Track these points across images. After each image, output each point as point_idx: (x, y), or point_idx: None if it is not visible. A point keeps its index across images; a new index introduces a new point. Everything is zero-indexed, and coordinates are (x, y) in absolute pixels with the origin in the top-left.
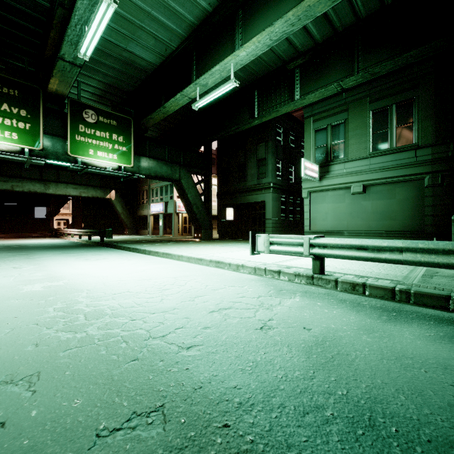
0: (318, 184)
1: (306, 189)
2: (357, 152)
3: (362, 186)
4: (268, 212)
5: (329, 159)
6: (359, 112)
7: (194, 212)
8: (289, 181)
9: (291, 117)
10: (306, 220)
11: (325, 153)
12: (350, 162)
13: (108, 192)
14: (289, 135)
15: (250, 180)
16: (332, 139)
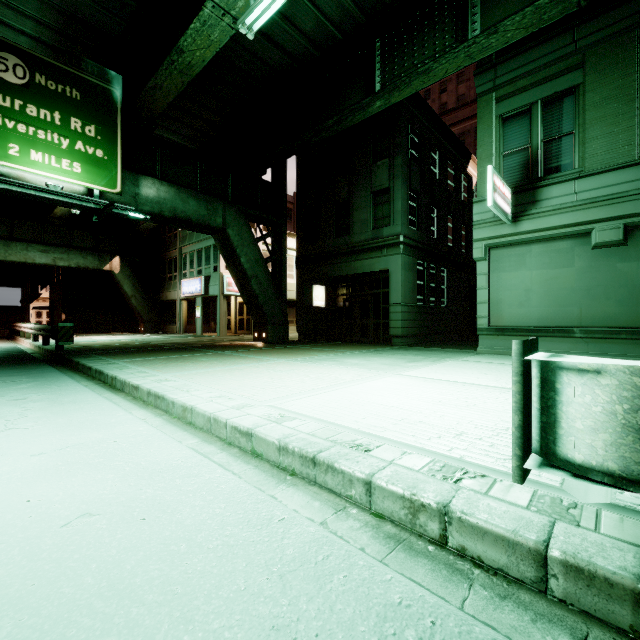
0: (511, 228)
1: (481, 240)
2: (609, 153)
3: (621, 227)
4: (395, 291)
5: (536, 175)
6: (612, 65)
7: (252, 291)
8: (429, 235)
9: (433, 116)
10: (482, 305)
11: (526, 164)
12: (589, 176)
13: (108, 260)
14: (430, 151)
15: (359, 232)
16: (543, 132)
